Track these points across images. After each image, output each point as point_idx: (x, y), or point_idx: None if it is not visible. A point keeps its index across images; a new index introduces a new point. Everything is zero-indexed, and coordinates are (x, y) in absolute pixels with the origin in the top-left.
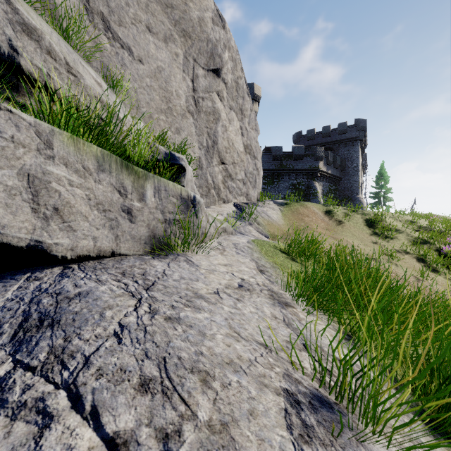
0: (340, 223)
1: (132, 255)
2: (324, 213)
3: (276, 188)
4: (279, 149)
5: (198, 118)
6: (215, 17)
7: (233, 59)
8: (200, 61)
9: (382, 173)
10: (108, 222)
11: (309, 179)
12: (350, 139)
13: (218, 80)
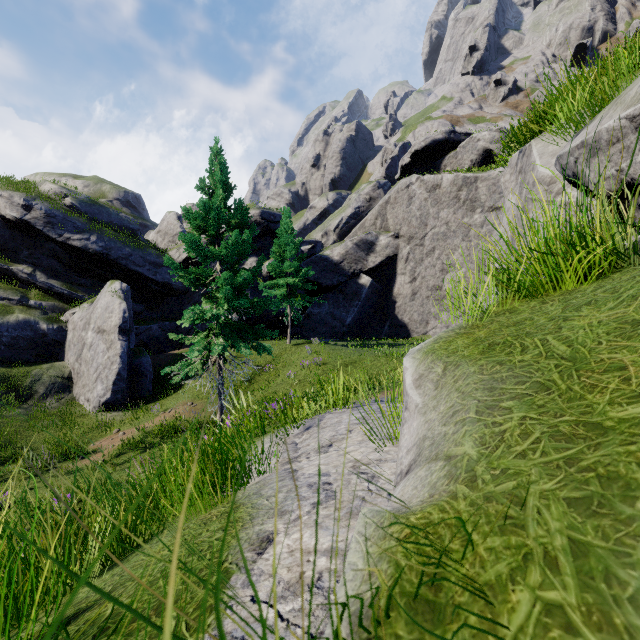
0: None
1: None
2: None
3: None
4: None
5: None
6: None
7: None
8: None
9: None
10: None
11: None
12: None
13: None
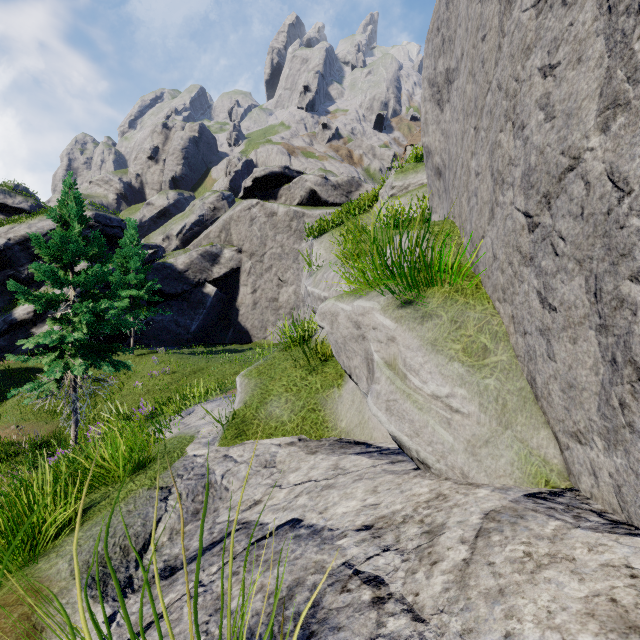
0: None
1: None
2: None
3: None
4: None
5: None
6: None
7: None
8: None
9: None
10: None
11: None
12: None
13: None
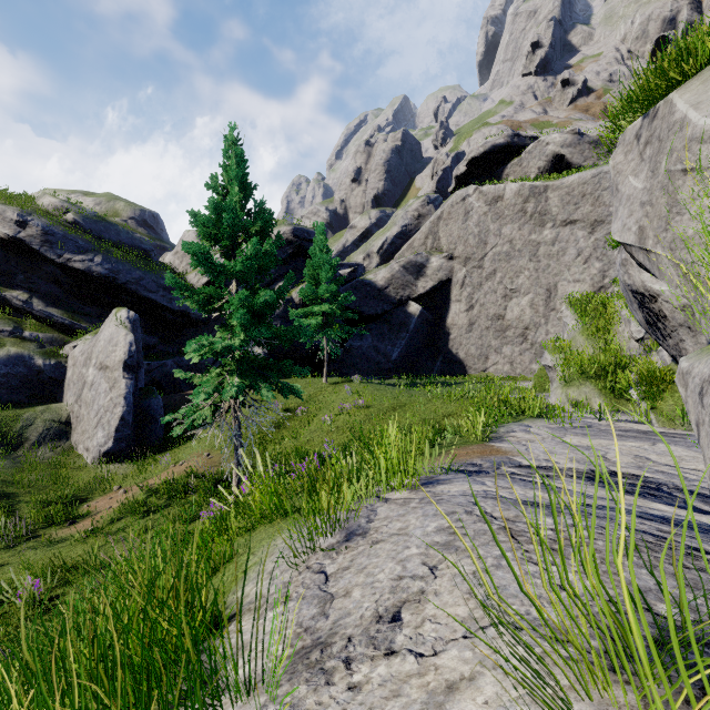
0: None
1: None
2: None
3: None
4: None
5: None
6: None
7: None
8: None
9: None
10: None
11: None
12: None
13: None
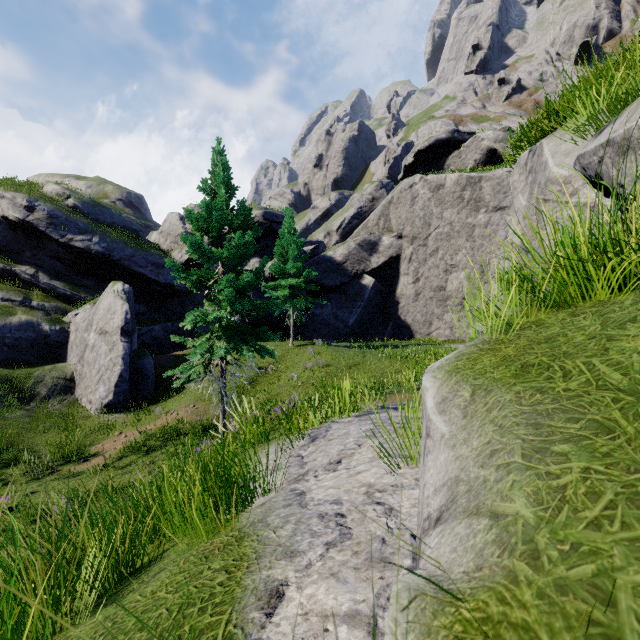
0: None
1: None
2: None
3: None
4: None
5: None
6: None
7: None
8: None
9: None
10: None
11: None
12: None
13: None
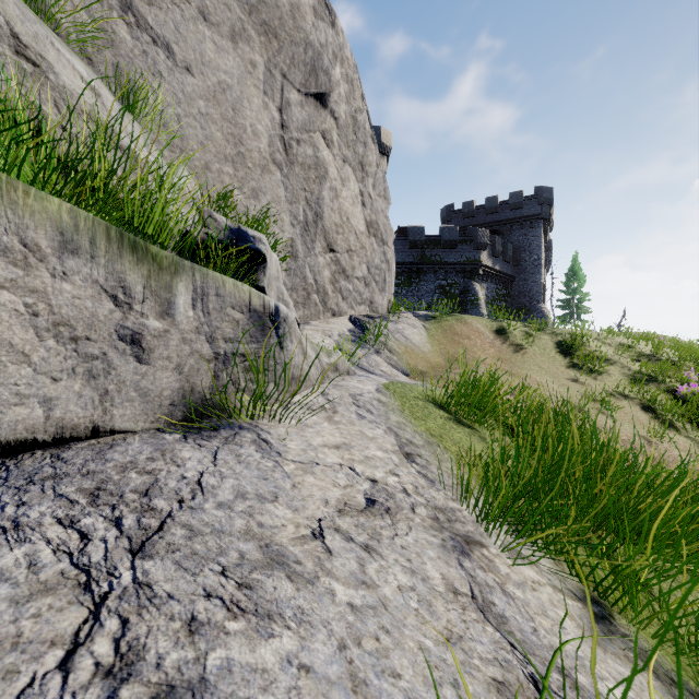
0: (518, 348)
1: (140, 431)
2: (494, 332)
3: (415, 292)
4: (420, 231)
5: (290, 173)
6: (319, 7)
7: (349, 79)
8: (293, 78)
9: (576, 270)
10: (84, 363)
11: (465, 278)
12: (528, 218)
13: (323, 113)
